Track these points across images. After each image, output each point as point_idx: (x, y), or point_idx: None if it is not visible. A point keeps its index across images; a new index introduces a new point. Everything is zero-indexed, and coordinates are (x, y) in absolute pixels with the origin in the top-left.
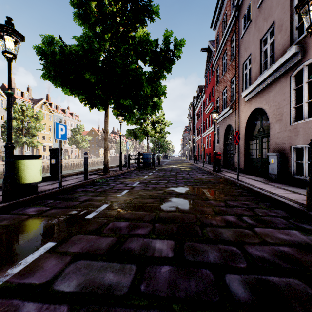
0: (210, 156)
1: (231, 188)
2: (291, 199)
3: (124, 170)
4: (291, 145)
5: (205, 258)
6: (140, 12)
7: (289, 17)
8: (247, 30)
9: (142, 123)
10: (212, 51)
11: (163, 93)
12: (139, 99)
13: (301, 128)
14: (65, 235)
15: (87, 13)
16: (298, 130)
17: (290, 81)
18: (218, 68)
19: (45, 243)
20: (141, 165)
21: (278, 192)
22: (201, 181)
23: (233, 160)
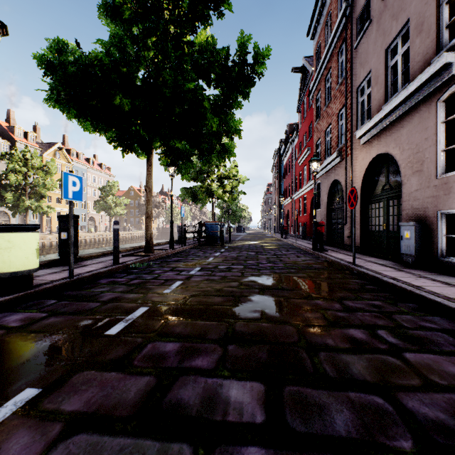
0: (306, 228)
1: (346, 277)
2: (449, 296)
3: (176, 249)
4: (439, 209)
5: (329, 424)
6: (202, 2)
7: (435, 10)
8: (364, 36)
9: (205, 178)
10: (308, 72)
11: (236, 131)
12: (199, 140)
13: (454, 183)
14: (62, 372)
15: (118, 3)
16: (450, 187)
17: (436, 110)
18: (318, 96)
19: (19, 389)
20: (203, 241)
21: (423, 284)
22: (296, 265)
23: (341, 234)
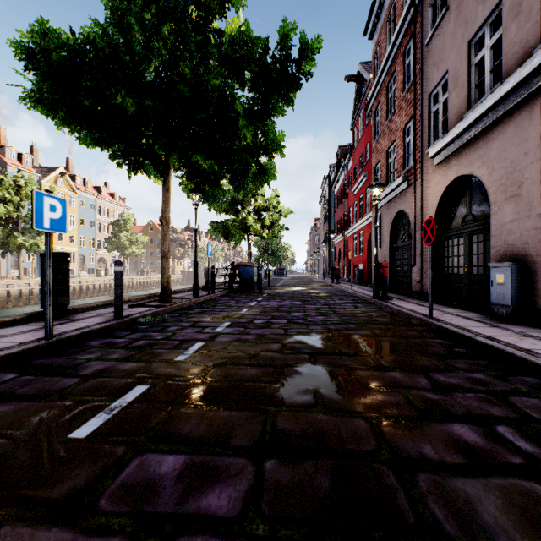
0: (362, 271)
1: (424, 336)
2: None
3: (202, 297)
4: None
5: None
6: None
7: None
8: (439, 28)
9: (239, 210)
10: (365, 81)
11: (277, 148)
12: (231, 159)
13: None
14: None
15: None
16: None
17: (540, 115)
18: (377, 109)
19: None
20: (237, 287)
21: (534, 347)
22: (354, 319)
23: (408, 278)
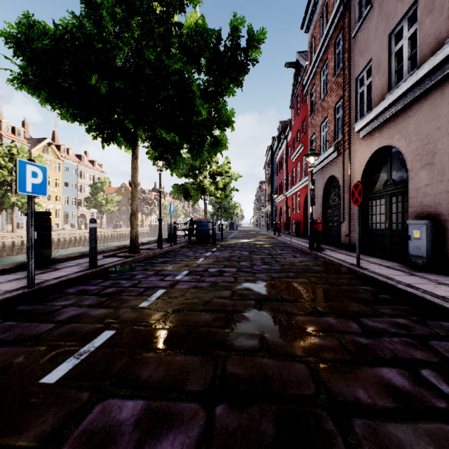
0: (300, 225)
1: (353, 283)
2: None
3: (165, 248)
4: None
5: None
6: None
7: None
8: (364, 23)
9: (197, 174)
10: (302, 67)
11: (228, 123)
12: (189, 132)
13: None
14: None
15: None
16: None
17: None
18: (312, 90)
19: None
20: (195, 239)
21: (448, 294)
22: (294, 268)
23: (338, 232)
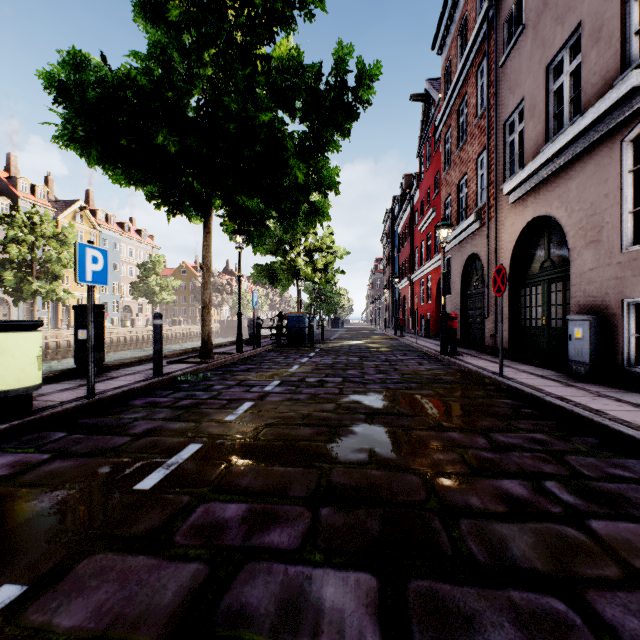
0: (430, 322)
1: (491, 396)
2: None
3: (246, 352)
4: (625, 297)
5: None
6: None
7: (620, 9)
8: (515, 48)
9: (287, 251)
10: (433, 100)
11: (331, 184)
12: (279, 197)
13: None
14: (62, 555)
15: None
16: None
17: (621, 153)
18: (447, 135)
19: None
20: (285, 340)
21: (605, 408)
22: (417, 377)
23: (481, 330)
